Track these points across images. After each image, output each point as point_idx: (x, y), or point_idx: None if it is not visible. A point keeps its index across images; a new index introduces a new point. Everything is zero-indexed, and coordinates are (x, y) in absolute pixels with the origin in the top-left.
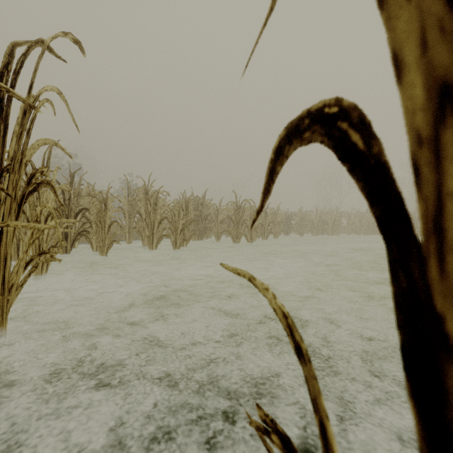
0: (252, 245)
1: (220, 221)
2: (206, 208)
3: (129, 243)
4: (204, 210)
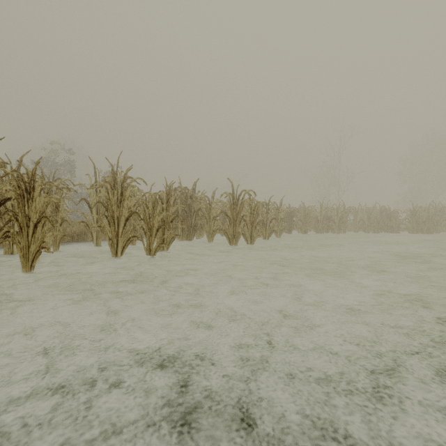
0: (252, 248)
1: (213, 218)
2: (196, 202)
3: (98, 245)
4: (193, 204)
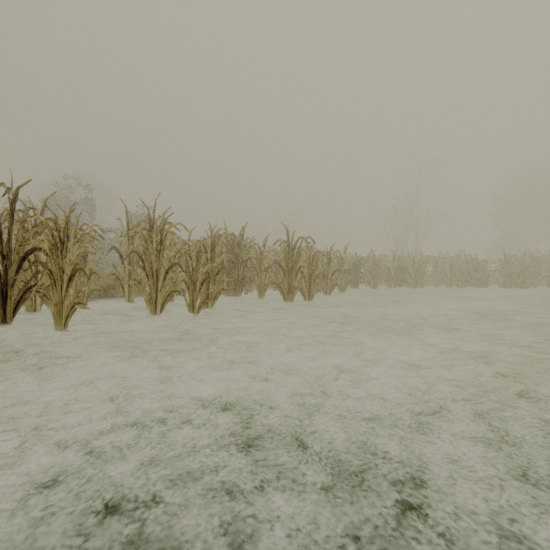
0: (311, 304)
1: (264, 269)
2: (244, 250)
3: (130, 301)
4: (241, 253)
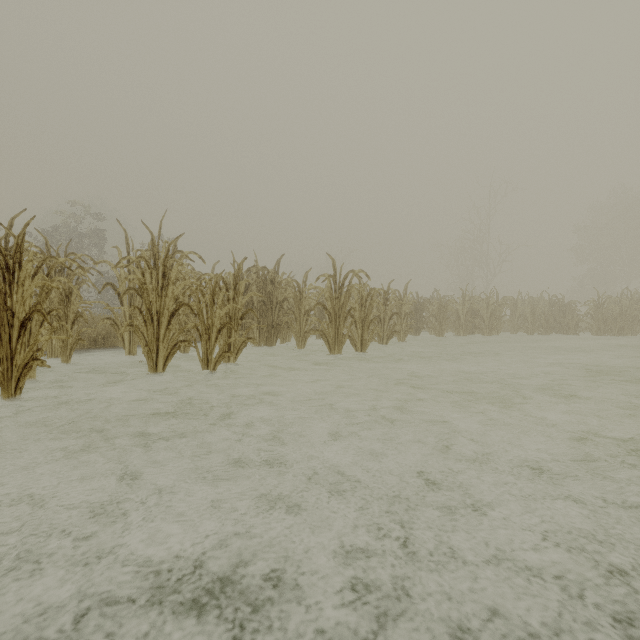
0: (364, 357)
1: (305, 312)
2: (280, 288)
3: (131, 353)
4: (276, 292)
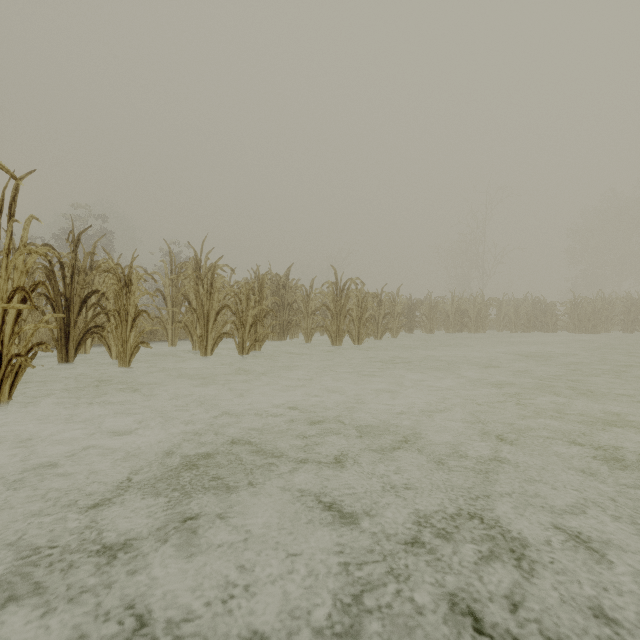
0: (360, 349)
1: (311, 312)
2: (290, 292)
3: (173, 345)
4: (287, 295)
